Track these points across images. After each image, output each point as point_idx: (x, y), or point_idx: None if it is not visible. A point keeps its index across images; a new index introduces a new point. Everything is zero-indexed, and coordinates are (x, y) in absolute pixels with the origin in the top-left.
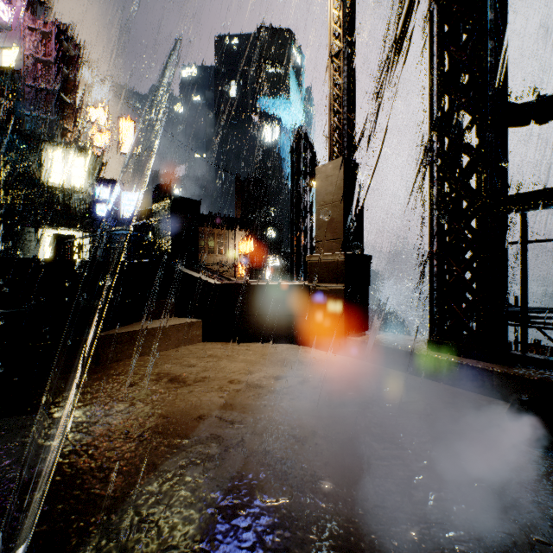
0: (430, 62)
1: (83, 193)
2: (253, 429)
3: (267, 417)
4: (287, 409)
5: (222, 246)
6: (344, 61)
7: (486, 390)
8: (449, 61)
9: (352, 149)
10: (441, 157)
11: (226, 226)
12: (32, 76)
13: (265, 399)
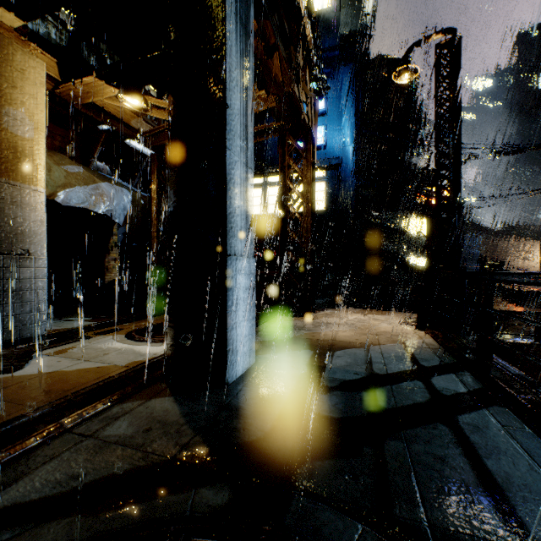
0: None
1: None
2: None
3: None
4: None
5: (525, 253)
6: None
7: None
8: None
9: None
10: None
11: (530, 238)
12: None
13: None
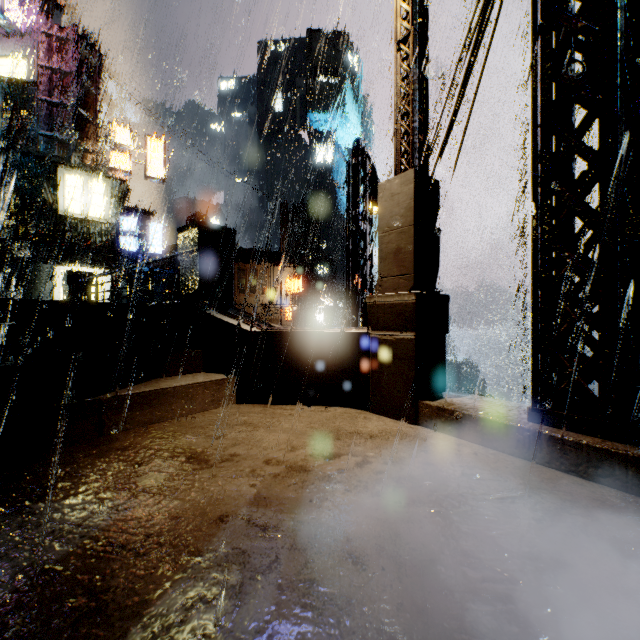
0: (533, 37)
1: (105, 224)
2: (293, 539)
3: (313, 520)
4: (341, 508)
5: (266, 285)
6: (414, 47)
7: (617, 482)
8: (556, 38)
9: (424, 159)
10: (547, 164)
11: (271, 262)
12: (47, 89)
13: (311, 490)
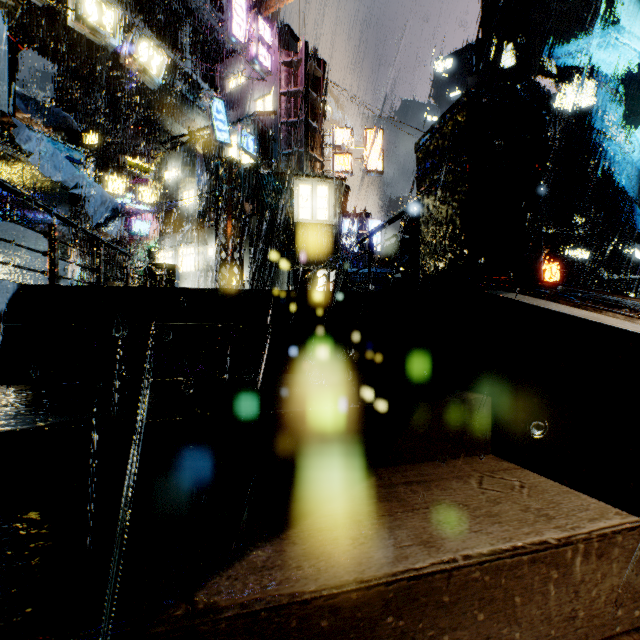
0: None
1: (329, 226)
2: None
3: None
4: None
5: None
6: None
7: None
8: None
9: None
10: None
11: None
12: (286, 113)
13: None
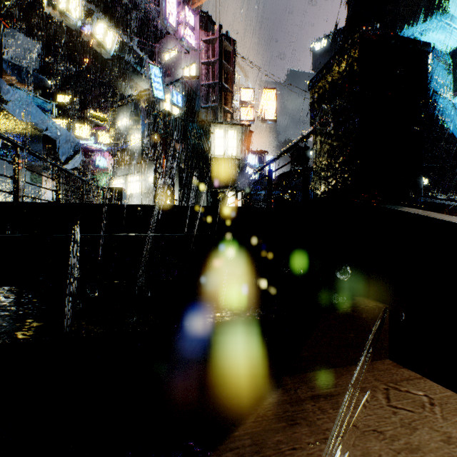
0: None
1: (237, 160)
2: None
3: None
4: None
5: None
6: None
7: None
8: None
9: None
10: None
11: None
12: (206, 77)
13: None
